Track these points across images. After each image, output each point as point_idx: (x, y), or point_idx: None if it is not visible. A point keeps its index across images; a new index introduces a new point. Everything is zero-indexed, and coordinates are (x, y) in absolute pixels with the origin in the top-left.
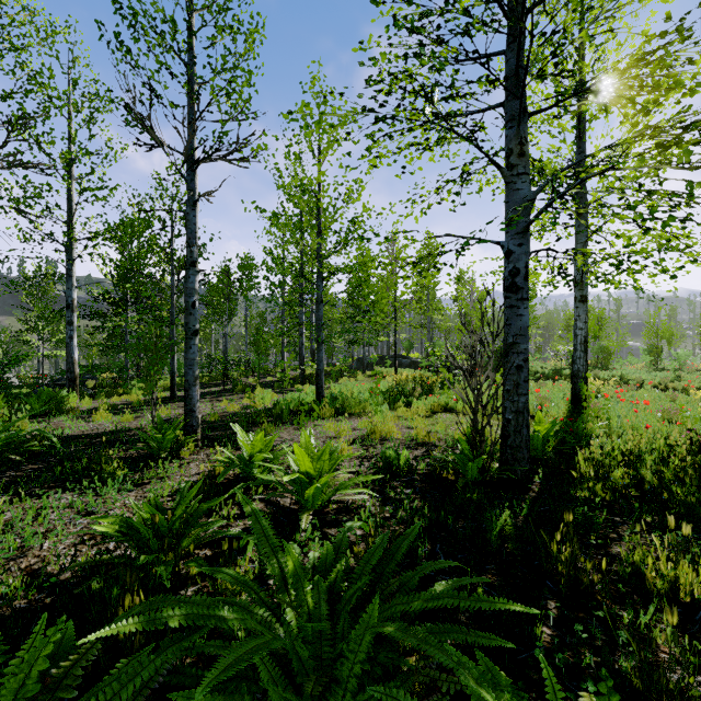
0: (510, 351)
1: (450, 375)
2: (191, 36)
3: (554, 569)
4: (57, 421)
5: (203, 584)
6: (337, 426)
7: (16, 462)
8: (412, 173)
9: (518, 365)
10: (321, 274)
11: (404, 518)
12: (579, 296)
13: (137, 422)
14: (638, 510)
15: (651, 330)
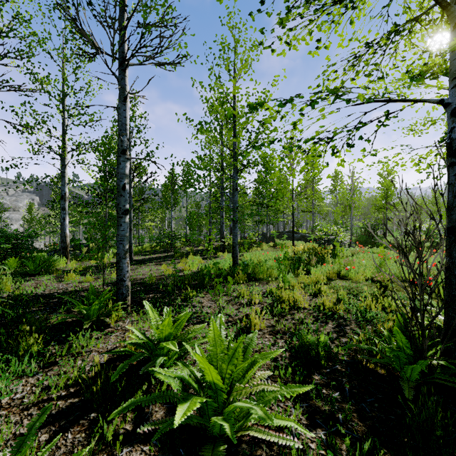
0: None
1: (342, 248)
2: None
3: None
4: (41, 280)
5: None
6: (249, 292)
7: None
8: (327, 47)
9: None
10: (236, 168)
11: None
12: None
13: (95, 282)
14: None
15: None
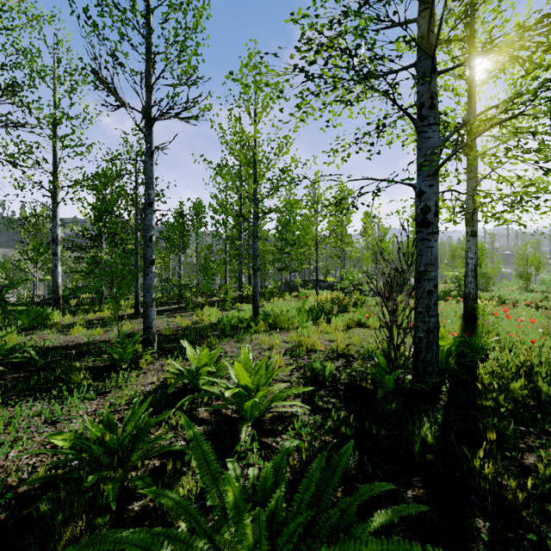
0: (422, 278)
1: (362, 296)
2: (148, 13)
3: (475, 481)
4: (42, 334)
5: (149, 498)
6: (270, 339)
7: (0, 372)
8: (335, 126)
9: (429, 290)
10: (257, 214)
11: (332, 427)
12: (470, 231)
13: (106, 335)
14: (542, 421)
15: (521, 259)
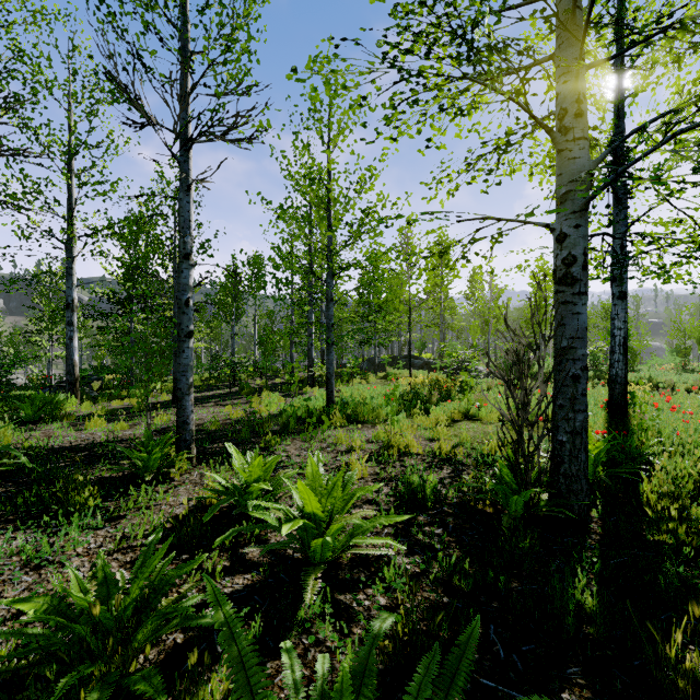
0: (564, 357)
1: (472, 379)
2: None
3: (667, 676)
4: (48, 428)
5: None
6: (349, 437)
7: None
8: (438, 147)
9: (574, 374)
10: (331, 270)
11: (439, 576)
12: (618, 292)
13: (132, 430)
14: None
15: (677, 329)
